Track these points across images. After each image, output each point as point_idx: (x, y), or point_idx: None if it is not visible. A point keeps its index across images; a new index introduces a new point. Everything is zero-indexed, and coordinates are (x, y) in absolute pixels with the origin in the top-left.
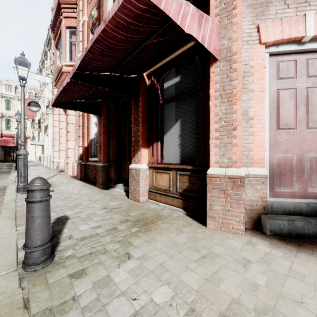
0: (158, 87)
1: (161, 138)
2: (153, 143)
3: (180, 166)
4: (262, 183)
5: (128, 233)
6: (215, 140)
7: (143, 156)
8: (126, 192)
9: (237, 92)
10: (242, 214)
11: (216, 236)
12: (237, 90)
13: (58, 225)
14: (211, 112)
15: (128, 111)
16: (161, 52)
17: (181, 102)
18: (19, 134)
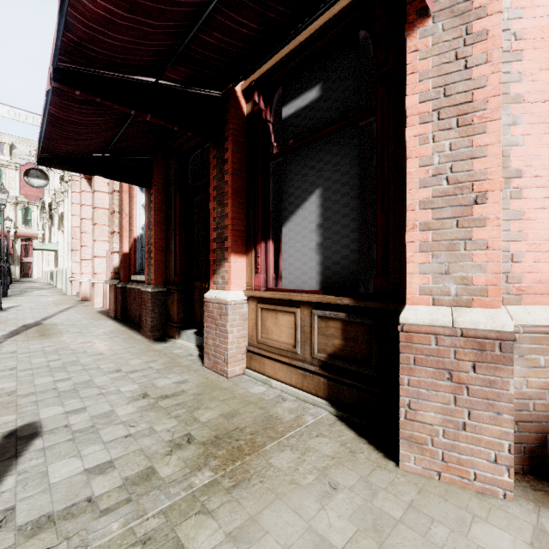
0: (269, 118)
1: (276, 233)
2: (257, 244)
3: (320, 297)
4: None
5: (182, 494)
6: (422, 233)
7: (235, 273)
8: (199, 349)
9: (487, 97)
10: (508, 441)
11: (435, 504)
12: (489, 93)
13: None
14: (409, 158)
15: (205, 177)
16: (276, 15)
17: (321, 147)
18: (18, 232)
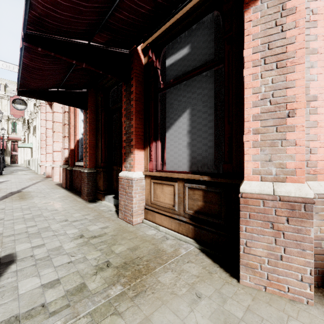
0: (158, 66)
1: (162, 136)
2: (151, 143)
3: (189, 175)
4: None
5: (102, 301)
6: (254, 135)
7: (137, 161)
8: (116, 207)
9: (296, 49)
10: (309, 267)
11: (263, 308)
12: (297, 47)
13: None
14: (246, 88)
15: (119, 103)
16: (162, 1)
17: (190, 83)
18: (9, 136)
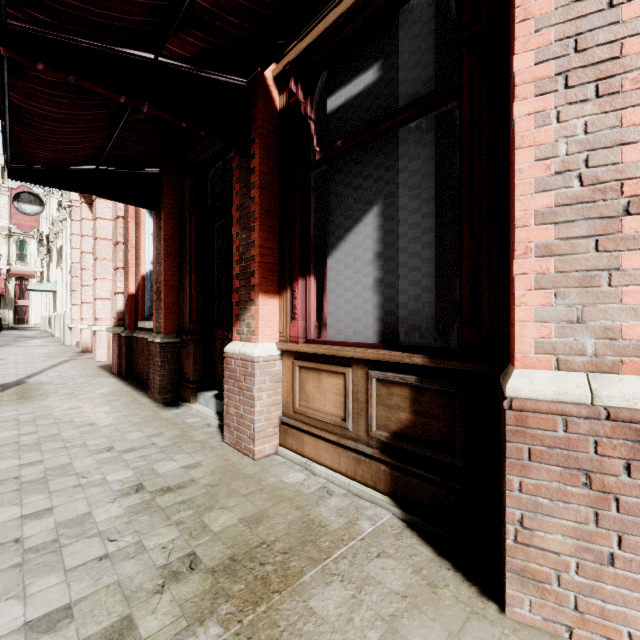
0: (310, 114)
1: (319, 266)
2: (294, 282)
3: (380, 353)
4: None
5: None
6: (540, 260)
7: (264, 320)
8: (220, 418)
9: None
10: None
11: None
12: None
13: None
14: (519, 147)
15: (228, 196)
16: None
17: (381, 148)
18: (11, 269)
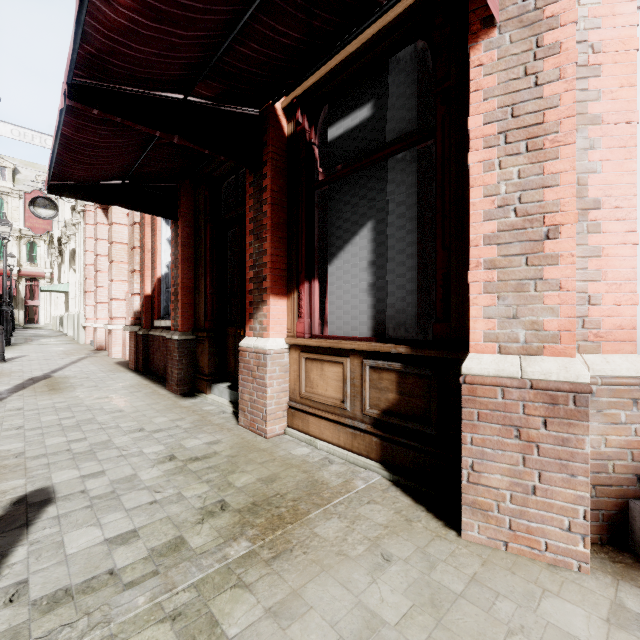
0: (314, 140)
1: (322, 271)
2: (300, 285)
3: (372, 345)
4: (633, 403)
5: (215, 566)
6: (487, 272)
7: (274, 318)
8: (234, 406)
9: (560, 118)
10: (583, 507)
11: (501, 578)
12: (562, 113)
13: (7, 529)
14: (472, 186)
15: (241, 208)
16: (322, 24)
17: (374, 174)
18: (22, 270)
